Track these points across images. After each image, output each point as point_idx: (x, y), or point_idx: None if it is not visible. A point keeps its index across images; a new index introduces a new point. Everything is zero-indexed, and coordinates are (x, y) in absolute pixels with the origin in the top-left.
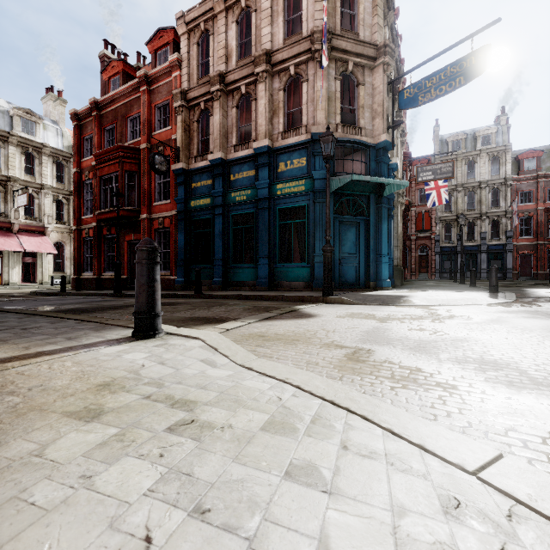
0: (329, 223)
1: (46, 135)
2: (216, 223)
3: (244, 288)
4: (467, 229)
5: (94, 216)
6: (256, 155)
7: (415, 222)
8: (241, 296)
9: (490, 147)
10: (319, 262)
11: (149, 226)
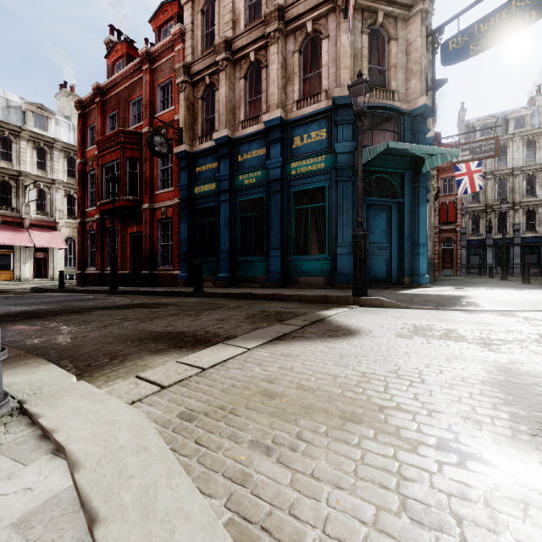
0: (361, 199)
1: (59, 130)
2: (221, 210)
3: (253, 284)
4: (497, 221)
5: (97, 208)
6: (267, 130)
7: (438, 213)
8: (248, 294)
9: (524, 130)
10: (342, 253)
11: (152, 217)
